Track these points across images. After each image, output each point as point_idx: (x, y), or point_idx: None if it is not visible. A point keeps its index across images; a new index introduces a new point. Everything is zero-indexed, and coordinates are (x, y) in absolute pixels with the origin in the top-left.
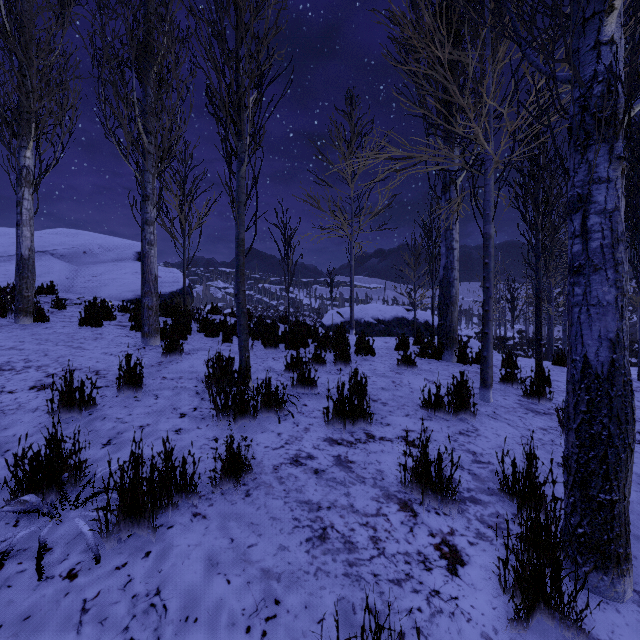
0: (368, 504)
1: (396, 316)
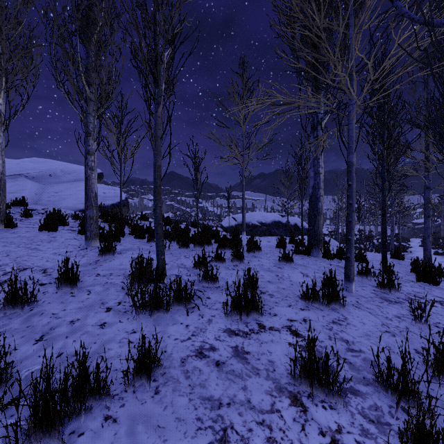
0: (263, 399)
1: (274, 220)
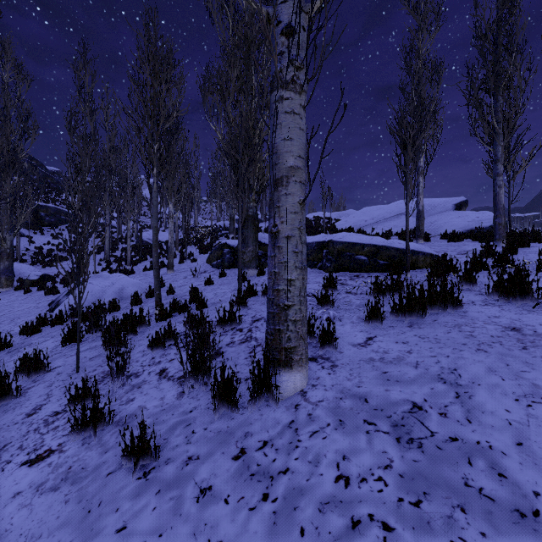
0: None
1: None
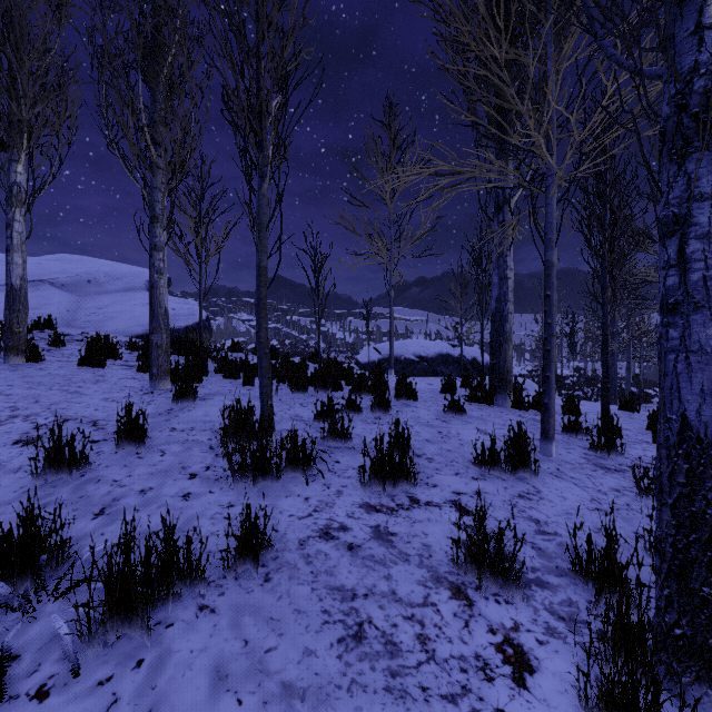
0: (413, 590)
1: (440, 353)
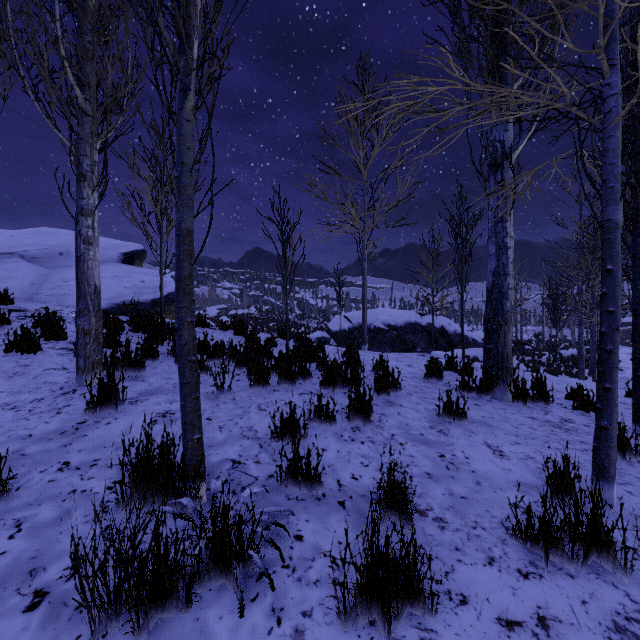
0: None
1: (409, 321)
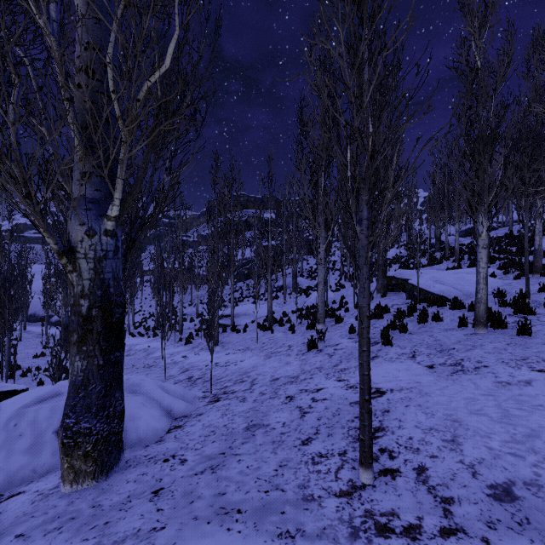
0: None
1: None
